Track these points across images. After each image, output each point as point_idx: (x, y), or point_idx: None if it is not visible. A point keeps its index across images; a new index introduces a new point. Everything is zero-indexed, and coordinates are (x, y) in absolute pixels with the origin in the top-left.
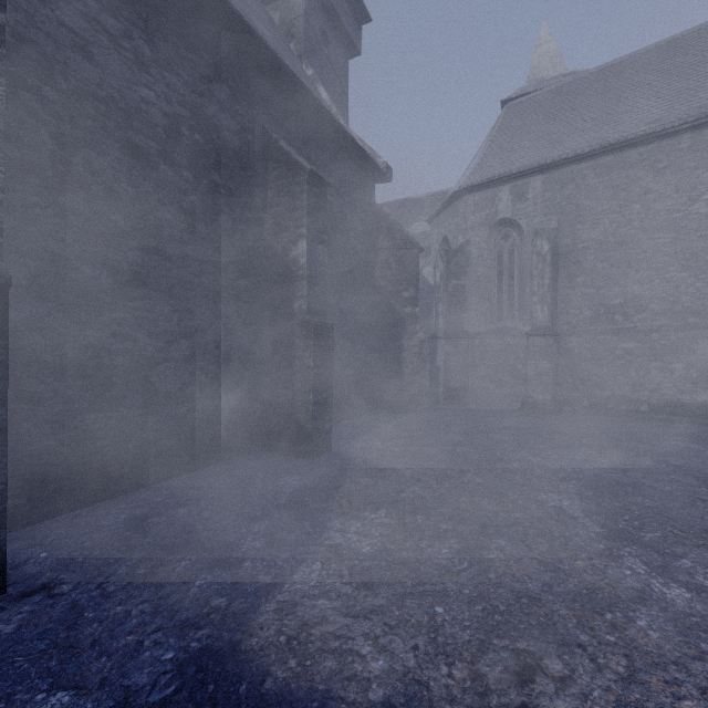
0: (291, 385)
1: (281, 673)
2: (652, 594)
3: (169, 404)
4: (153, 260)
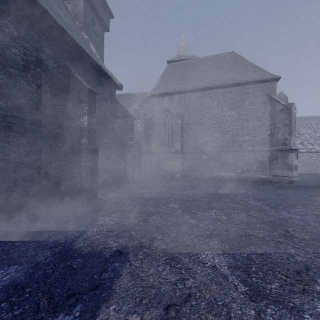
0: (80, 173)
1: (87, 250)
2: (188, 222)
3: (25, 182)
4: (18, 121)
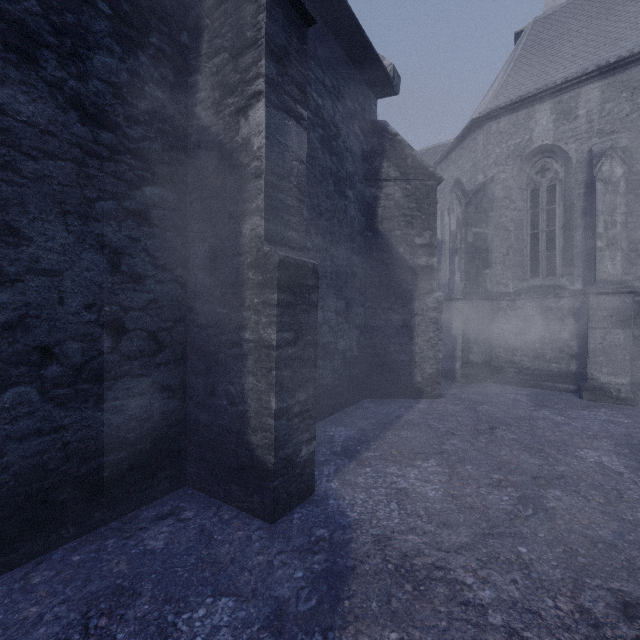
0: (238, 377)
1: None
2: None
3: None
4: None
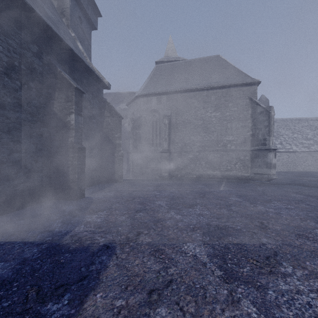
0: (67, 172)
1: (74, 246)
2: (173, 217)
3: (9, 181)
4: (1, 119)
